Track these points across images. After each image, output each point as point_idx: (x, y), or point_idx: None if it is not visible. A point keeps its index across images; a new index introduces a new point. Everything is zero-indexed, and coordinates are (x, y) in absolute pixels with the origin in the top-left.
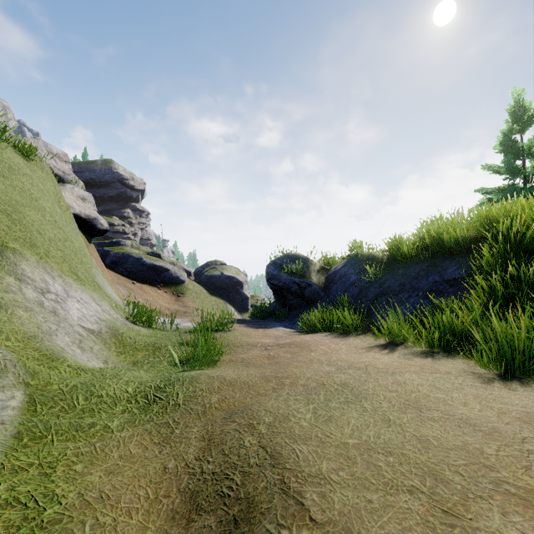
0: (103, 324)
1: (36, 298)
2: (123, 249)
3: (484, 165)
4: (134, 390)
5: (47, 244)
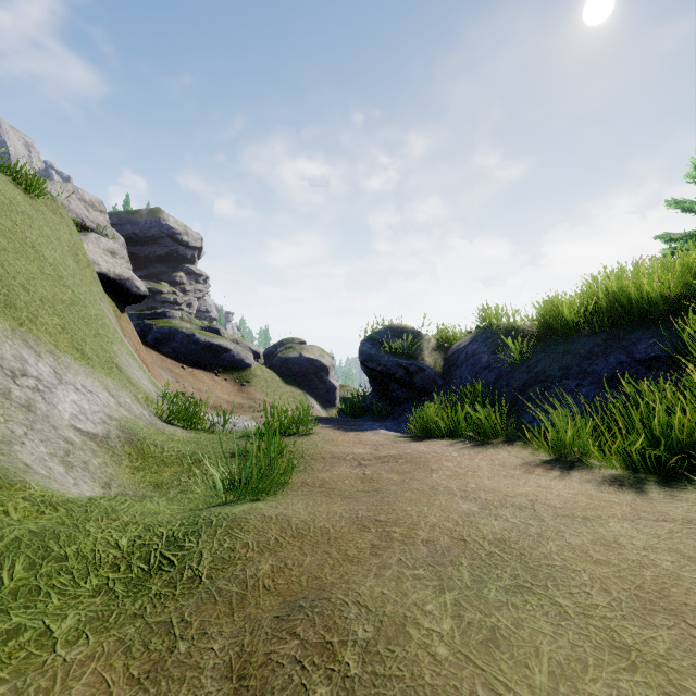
0: (114, 425)
1: None
2: (171, 322)
3: (668, 202)
4: (131, 543)
5: (37, 305)
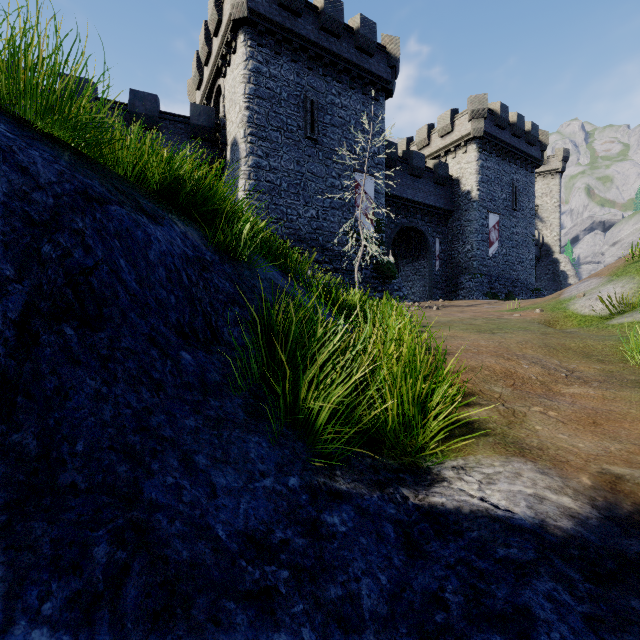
0: None
1: None
2: None
3: None
4: None
5: None
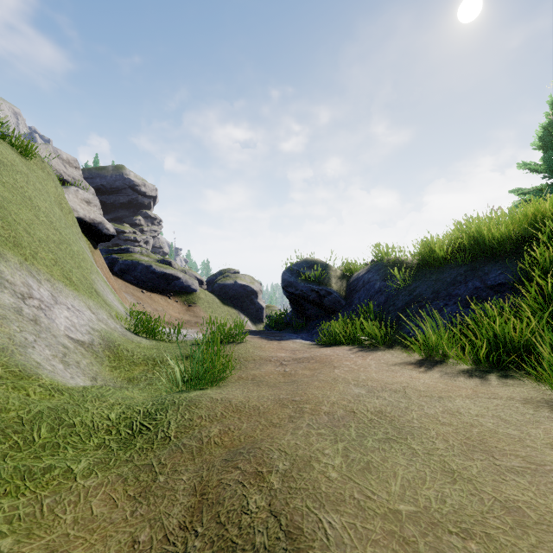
0: (96, 335)
1: (13, 304)
2: (132, 256)
3: (519, 164)
4: (118, 417)
5: (36, 244)
